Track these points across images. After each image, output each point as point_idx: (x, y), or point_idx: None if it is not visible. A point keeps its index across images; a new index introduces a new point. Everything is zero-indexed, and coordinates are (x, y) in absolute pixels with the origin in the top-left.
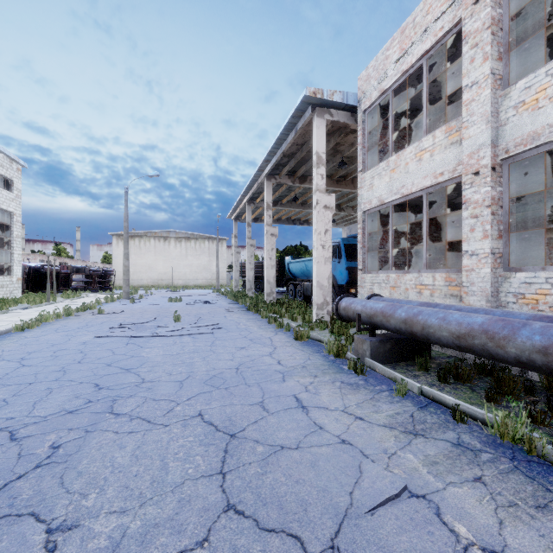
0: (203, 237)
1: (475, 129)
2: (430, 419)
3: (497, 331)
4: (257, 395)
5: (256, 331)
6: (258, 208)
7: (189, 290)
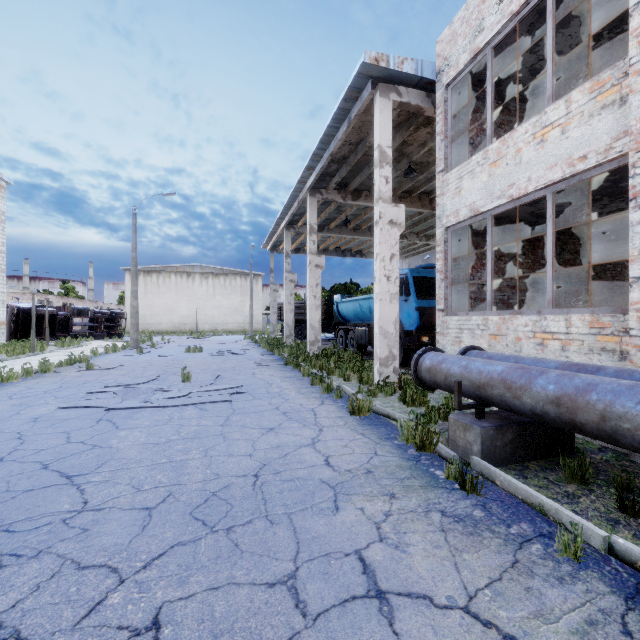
0: (234, 272)
1: None
2: None
3: None
4: (286, 552)
5: (293, 397)
6: (300, 235)
7: (216, 337)
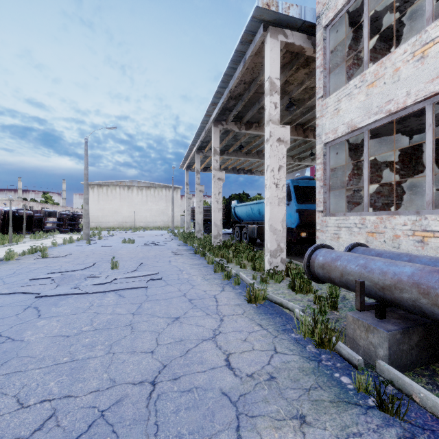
0: (161, 186)
1: None
2: None
3: None
4: None
5: (199, 284)
6: (207, 158)
7: (148, 231)
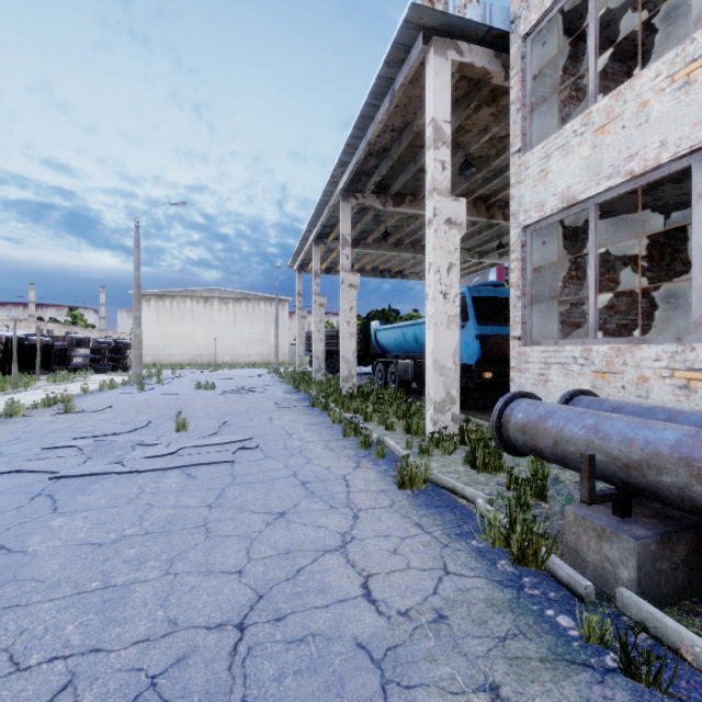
0: (258, 297)
1: None
2: None
3: None
4: None
5: (318, 456)
6: (331, 252)
7: (237, 370)
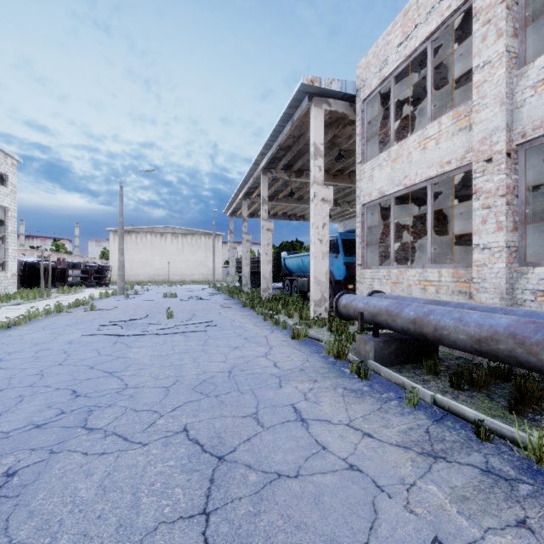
0: (199, 232)
1: (487, 112)
2: (449, 436)
3: (527, 335)
4: (251, 404)
5: (251, 329)
6: (254, 203)
7: (185, 286)
